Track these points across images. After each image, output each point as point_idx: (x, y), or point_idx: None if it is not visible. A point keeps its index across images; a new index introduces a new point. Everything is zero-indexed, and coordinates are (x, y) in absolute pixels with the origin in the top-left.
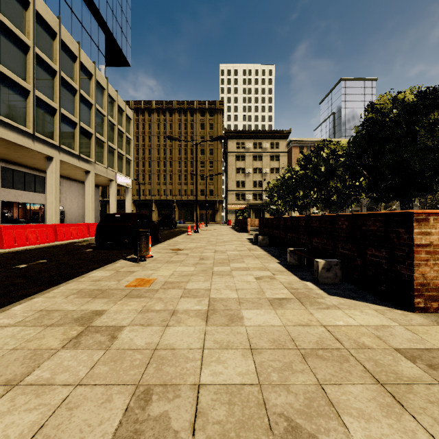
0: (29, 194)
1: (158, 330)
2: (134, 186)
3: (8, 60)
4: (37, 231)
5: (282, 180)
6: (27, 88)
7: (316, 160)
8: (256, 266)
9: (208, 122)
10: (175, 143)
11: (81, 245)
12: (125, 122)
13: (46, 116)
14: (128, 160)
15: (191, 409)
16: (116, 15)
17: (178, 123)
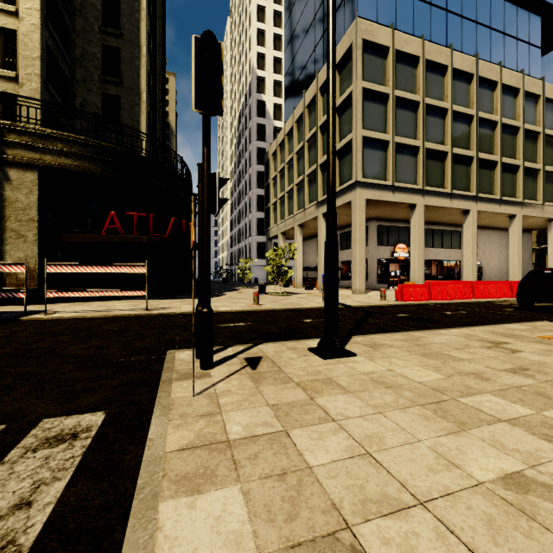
0: (446, 251)
1: (552, 359)
2: None
3: (430, 134)
4: (455, 287)
5: None
6: (445, 150)
7: None
8: None
9: None
10: None
11: (500, 305)
12: None
13: (463, 169)
14: None
15: (551, 379)
16: None
17: None
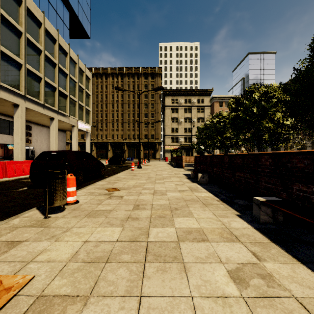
0: (4, 136)
1: None
2: (95, 132)
3: None
4: None
5: (211, 123)
6: None
7: (247, 103)
8: (212, 226)
9: (150, 83)
10: (125, 99)
11: (23, 182)
12: (85, 81)
13: (12, 69)
14: (88, 111)
15: None
16: None
17: (127, 84)
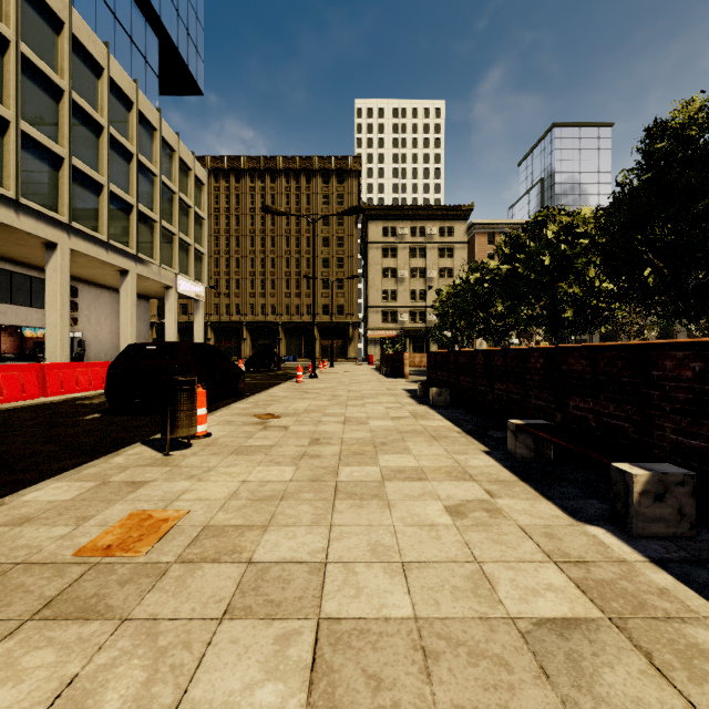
0: (20, 310)
1: None
2: (212, 300)
3: None
4: (0, 377)
5: (466, 284)
6: (4, 115)
7: (534, 245)
8: (439, 464)
9: (336, 192)
10: (280, 226)
11: (85, 405)
12: (192, 188)
13: (44, 169)
14: (199, 254)
15: None
16: (178, 5)
17: (284, 193)
